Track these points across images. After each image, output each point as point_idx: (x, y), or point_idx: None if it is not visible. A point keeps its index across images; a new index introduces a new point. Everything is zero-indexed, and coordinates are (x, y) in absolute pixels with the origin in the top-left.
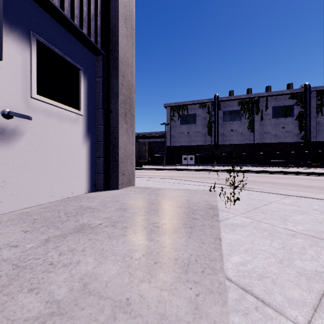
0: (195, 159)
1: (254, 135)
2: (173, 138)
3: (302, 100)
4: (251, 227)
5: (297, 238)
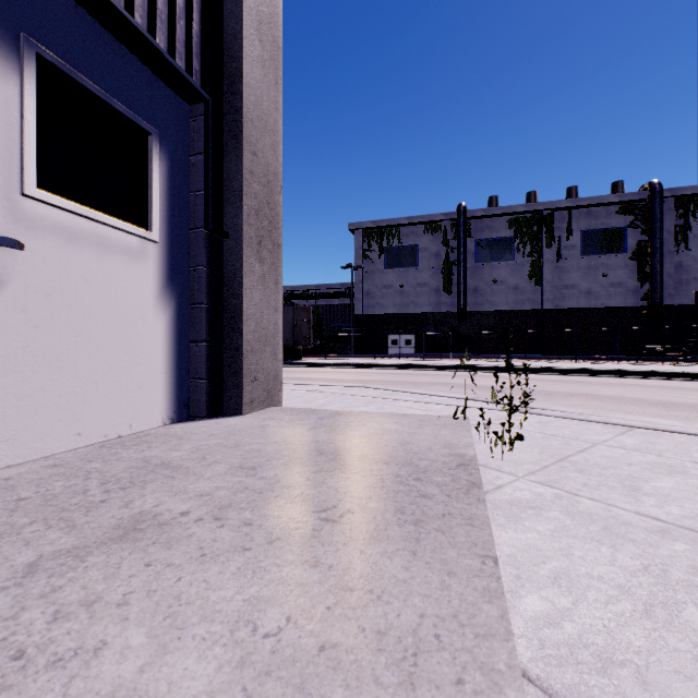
0: (415, 344)
1: (543, 292)
2: (368, 298)
3: (645, 217)
4: (558, 510)
5: (674, 540)
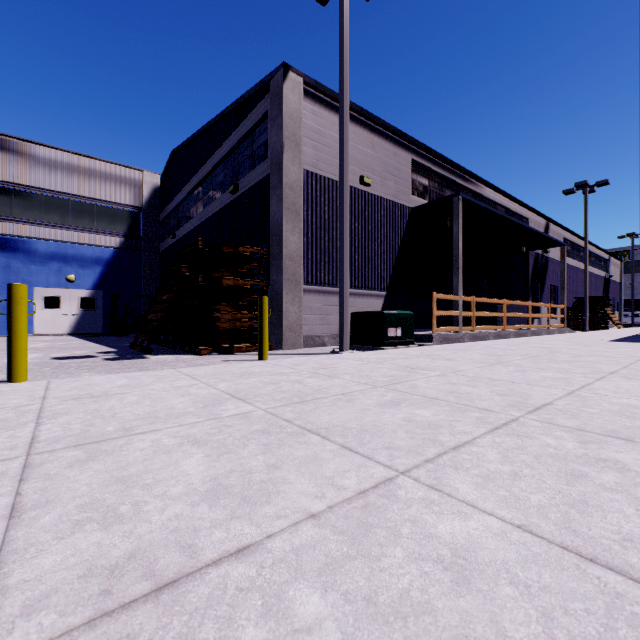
0: None
1: None
2: None
3: None
4: None
5: None
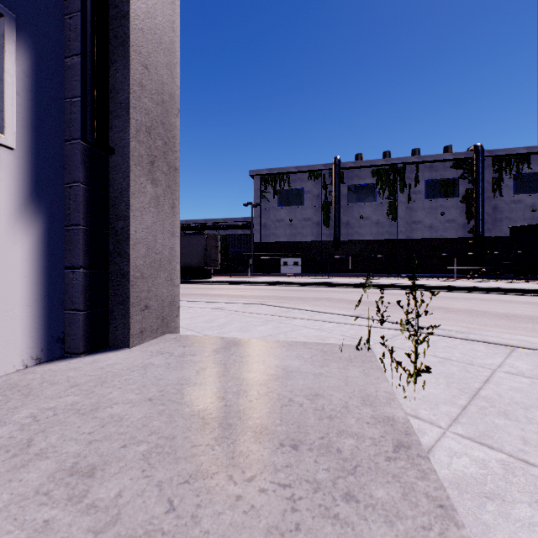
0: (302, 265)
1: (397, 226)
2: (265, 229)
3: (471, 171)
4: (525, 502)
5: None
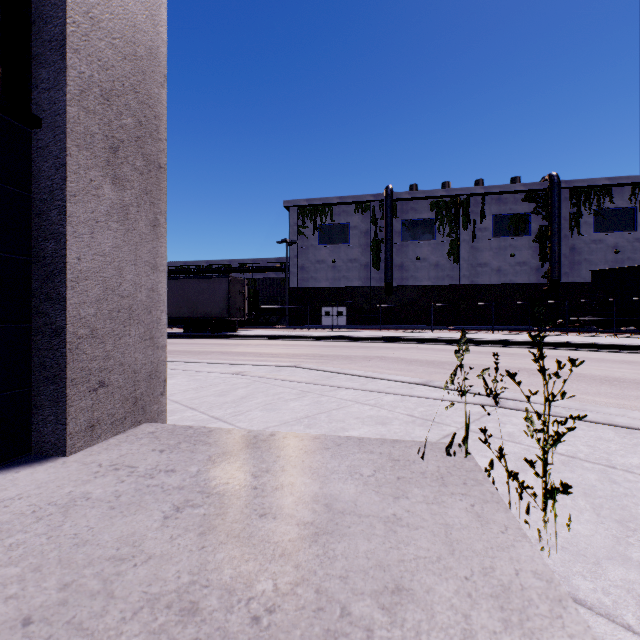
0: (347, 316)
1: (460, 269)
2: (303, 272)
3: (545, 205)
4: None
5: None
